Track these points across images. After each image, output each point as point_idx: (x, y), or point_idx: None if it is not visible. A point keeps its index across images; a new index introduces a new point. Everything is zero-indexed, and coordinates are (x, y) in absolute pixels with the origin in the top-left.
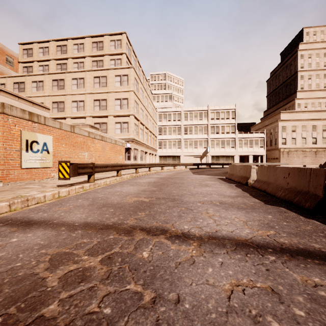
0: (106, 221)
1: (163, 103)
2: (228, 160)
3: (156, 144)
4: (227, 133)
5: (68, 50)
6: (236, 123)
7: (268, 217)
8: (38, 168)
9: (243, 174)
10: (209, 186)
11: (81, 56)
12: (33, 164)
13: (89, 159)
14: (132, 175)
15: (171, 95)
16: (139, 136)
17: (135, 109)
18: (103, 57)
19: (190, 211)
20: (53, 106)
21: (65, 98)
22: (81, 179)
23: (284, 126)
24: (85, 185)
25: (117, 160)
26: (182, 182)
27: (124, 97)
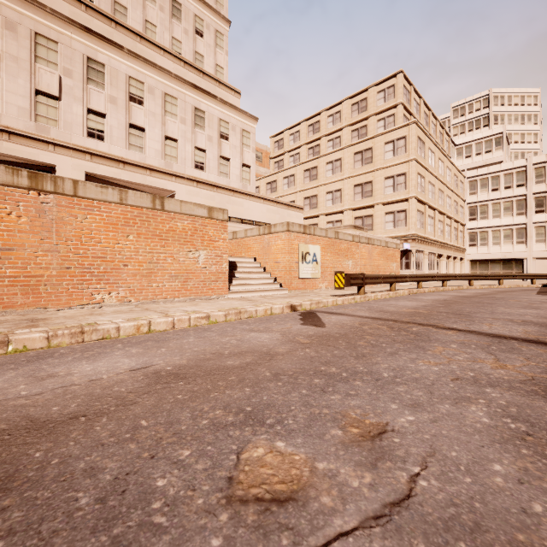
0: (385, 317)
1: (480, 157)
2: None
3: (463, 238)
4: None
5: (321, 127)
6: None
7: None
8: (310, 278)
9: None
10: (537, 309)
11: (337, 129)
12: (306, 275)
13: (354, 269)
14: (411, 291)
15: (502, 136)
16: (426, 230)
17: (419, 186)
18: (367, 120)
19: (471, 321)
20: (305, 203)
21: (318, 190)
22: (347, 291)
23: None
24: (356, 297)
25: (388, 269)
26: (493, 302)
27: (399, 172)
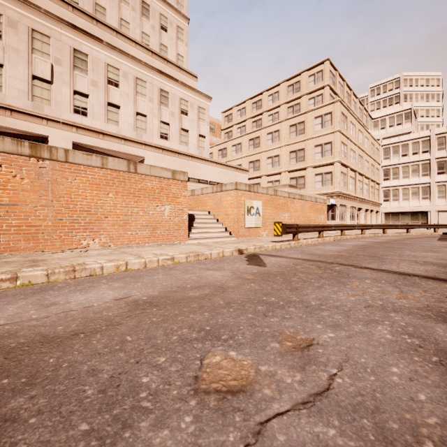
0: (314, 259)
1: (392, 129)
2: None
3: (379, 195)
4: None
5: (263, 104)
6: None
7: None
8: (253, 228)
9: None
10: (437, 252)
11: (275, 106)
12: (251, 225)
13: (289, 220)
14: (336, 238)
15: (410, 112)
16: (348, 188)
17: (342, 153)
18: (300, 99)
19: (382, 262)
20: (250, 166)
21: (260, 155)
22: (284, 238)
23: None
24: (291, 242)
25: (317, 220)
26: (402, 247)
27: (326, 141)
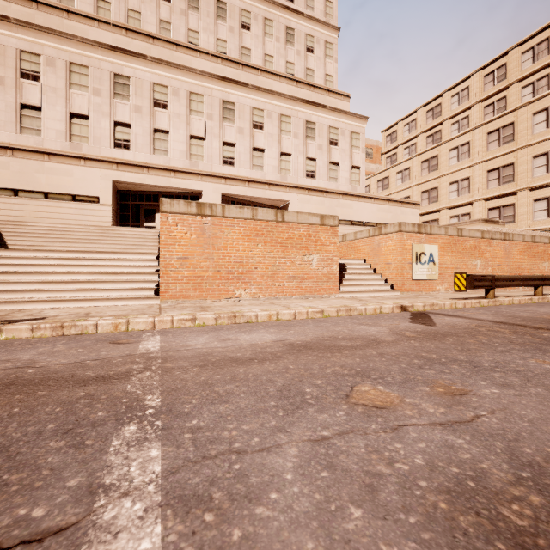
0: (513, 322)
1: None
2: None
3: None
4: None
5: (443, 110)
6: None
7: None
8: (425, 280)
9: None
10: None
11: (463, 109)
12: (421, 276)
13: (483, 270)
14: None
15: None
16: None
17: None
18: (506, 90)
19: None
20: (422, 197)
21: (439, 181)
22: (473, 295)
23: None
24: (482, 301)
25: (536, 269)
26: None
27: None
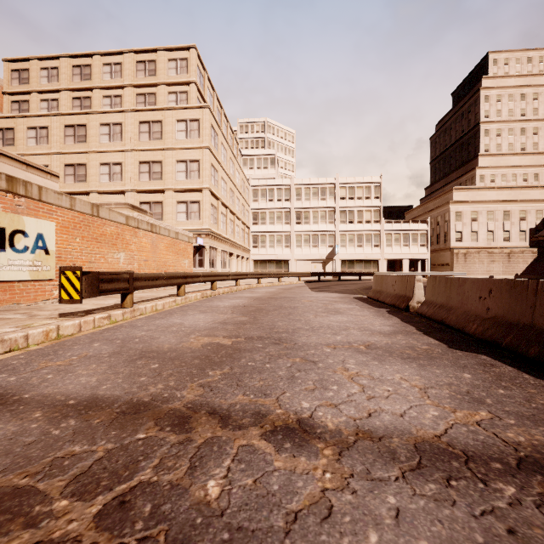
0: (138, 392)
1: (260, 171)
2: (369, 267)
3: (249, 240)
4: (367, 223)
5: (93, 74)
6: (381, 206)
7: (464, 378)
8: (27, 281)
9: (399, 291)
10: (341, 313)
11: (116, 85)
12: (16, 274)
13: (128, 265)
14: (205, 294)
15: (275, 158)
16: (220, 226)
17: (212, 179)
18: (156, 88)
19: (312, 365)
20: (67, 171)
21: (88, 157)
22: (111, 300)
23: (459, 211)
24: (115, 313)
25: (179, 266)
26: (294, 305)
27: (193, 157)
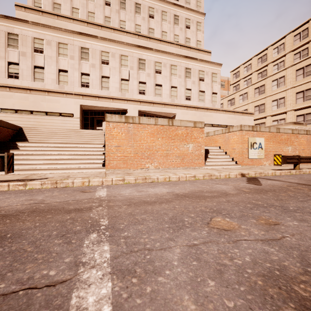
0: (310, 184)
1: None
2: None
3: None
4: None
5: (268, 57)
6: None
7: None
8: (256, 158)
9: None
10: None
11: (281, 56)
12: (254, 156)
13: (293, 152)
14: None
15: None
16: None
17: None
18: (308, 44)
19: None
20: (255, 109)
21: (265, 100)
22: (286, 167)
23: None
24: (292, 171)
25: None
26: None
27: None
